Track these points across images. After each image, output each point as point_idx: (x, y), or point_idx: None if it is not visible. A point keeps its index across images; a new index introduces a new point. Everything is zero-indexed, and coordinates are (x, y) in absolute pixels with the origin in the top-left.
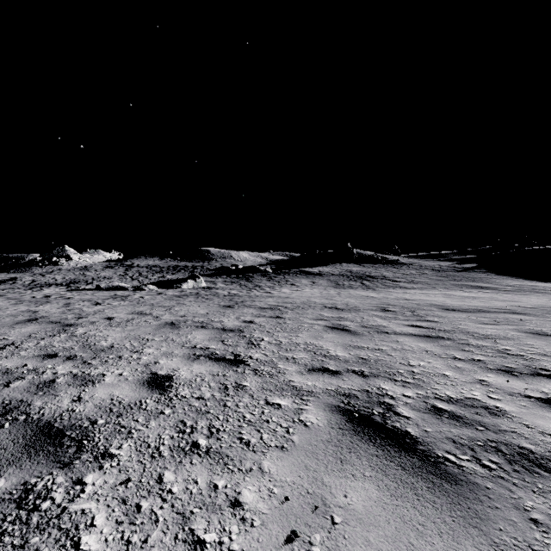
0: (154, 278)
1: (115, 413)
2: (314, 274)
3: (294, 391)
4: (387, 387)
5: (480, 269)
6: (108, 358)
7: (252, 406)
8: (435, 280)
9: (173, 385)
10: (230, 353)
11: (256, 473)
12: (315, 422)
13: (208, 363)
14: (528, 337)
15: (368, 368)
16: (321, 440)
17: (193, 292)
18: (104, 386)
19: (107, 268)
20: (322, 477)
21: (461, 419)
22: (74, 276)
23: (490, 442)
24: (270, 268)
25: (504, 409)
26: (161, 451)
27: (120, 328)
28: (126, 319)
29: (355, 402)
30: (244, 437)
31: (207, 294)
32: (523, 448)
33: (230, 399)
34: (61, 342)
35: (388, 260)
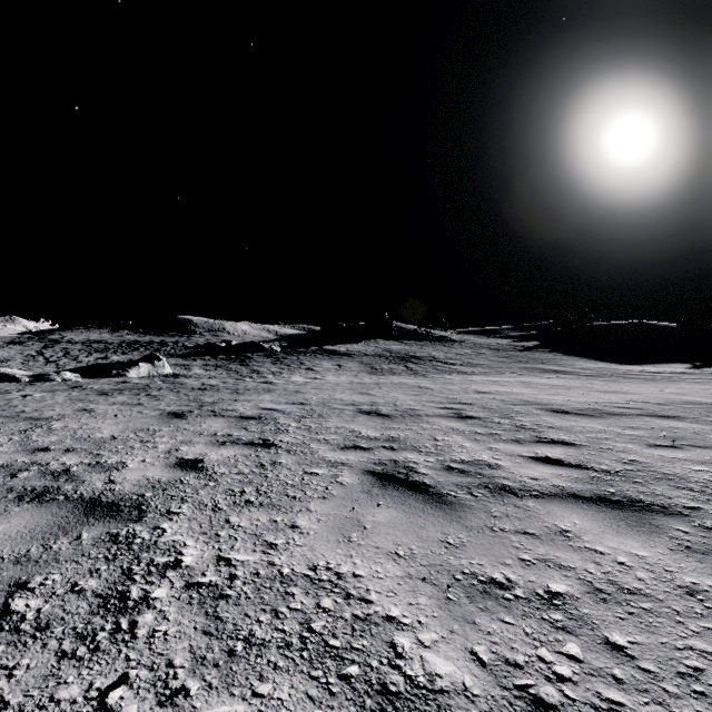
0: (88, 360)
1: None
2: (341, 354)
3: None
4: None
5: (545, 349)
6: None
7: None
8: (497, 362)
9: None
10: None
11: None
12: None
13: None
14: None
15: None
16: None
17: (140, 383)
18: None
19: (10, 344)
20: None
21: None
22: None
23: None
24: (279, 345)
25: None
26: None
27: None
28: None
29: None
30: None
31: (162, 388)
32: None
33: None
34: None
35: (435, 336)
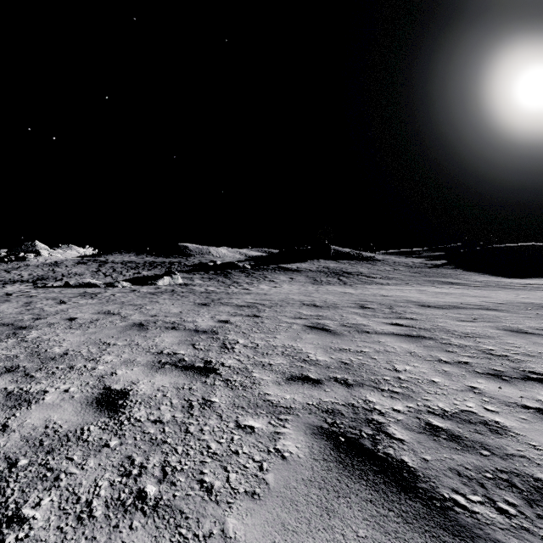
0: (129, 274)
1: (45, 448)
2: (292, 270)
3: (270, 407)
4: (374, 400)
5: (450, 266)
6: (57, 369)
7: (220, 431)
8: (408, 276)
9: (127, 403)
10: (200, 359)
11: (217, 539)
12: (294, 451)
13: (174, 373)
14: (507, 335)
15: (351, 374)
16: (302, 479)
17: (168, 289)
18: (41, 408)
19: (79, 264)
20: (304, 542)
21: (461, 441)
22: (42, 273)
23: (500, 473)
24: (249, 264)
25: (505, 424)
26: (93, 508)
27: (81, 331)
28: (90, 320)
29: (341, 421)
30: (206, 479)
31: (183, 291)
32: (538, 479)
33: (194, 421)
34: (6, 349)
35: (364, 257)
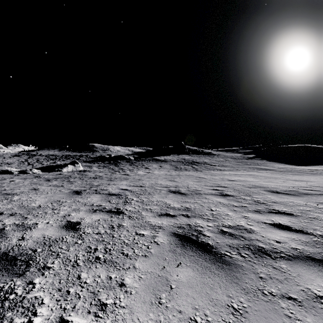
0: (46, 163)
1: None
2: (161, 160)
3: None
4: None
5: (258, 158)
6: None
7: None
8: (235, 164)
9: None
10: None
11: None
12: None
13: None
14: None
15: None
16: None
17: (67, 175)
18: None
19: (14, 156)
20: None
21: None
22: None
23: None
24: (133, 156)
25: None
26: None
27: None
28: None
29: None
30: None
31: (76, 177)
32: None
33: None
34: None
35: (206, 152)
